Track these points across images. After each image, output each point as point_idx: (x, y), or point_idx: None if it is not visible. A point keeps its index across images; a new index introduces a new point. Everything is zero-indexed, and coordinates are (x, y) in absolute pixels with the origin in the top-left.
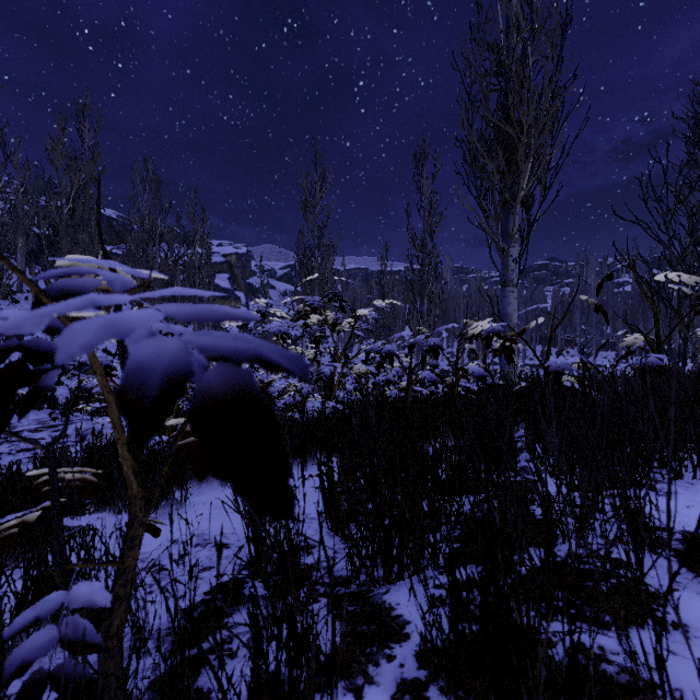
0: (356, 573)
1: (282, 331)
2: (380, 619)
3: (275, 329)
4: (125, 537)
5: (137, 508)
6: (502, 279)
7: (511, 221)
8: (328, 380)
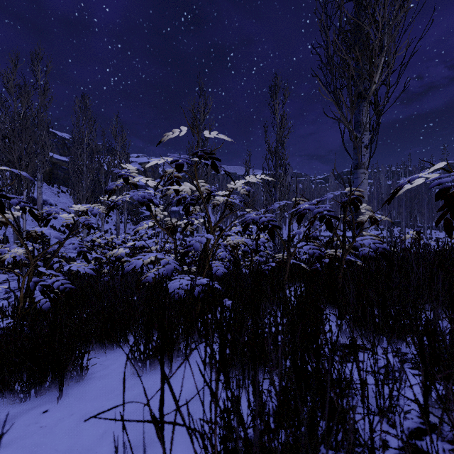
0: None
1: (146, 198)
2: None
3: (140, 196)
4: None
5: None
6: (354, 163)
7: (362, 112)
8: (202, 251)
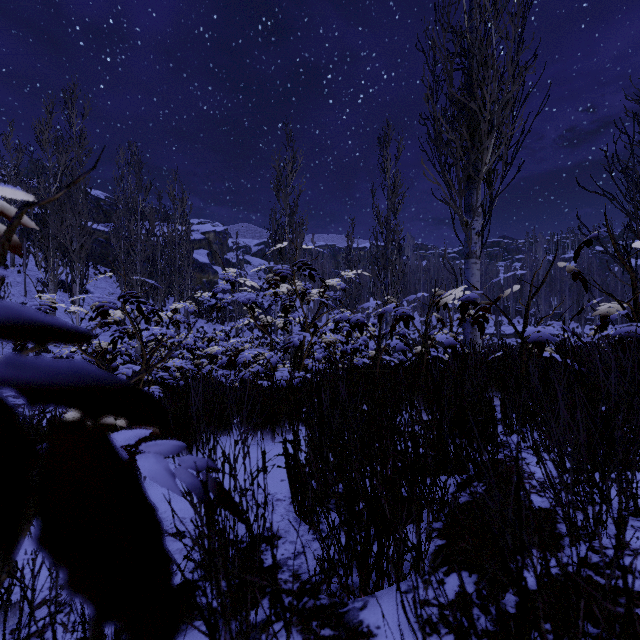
0: (326, 582)
1: (251, 300)
2: None
3: (244, 298)
4: None
5: None
6: (465, 251)
7: (474, 195)
8: (298, 348)
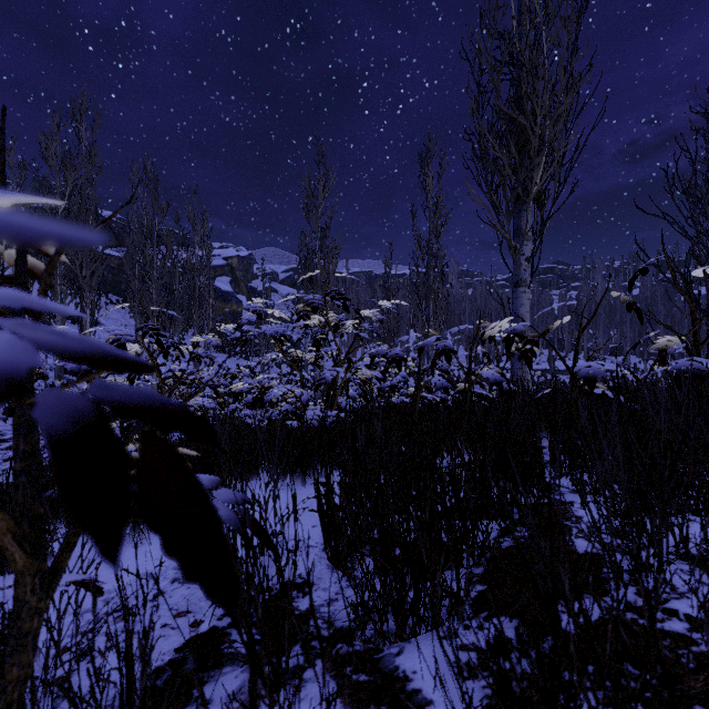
0: (361, 627)
1: (280, 333)
2: (392, 695)
3: (272, 331)
4: (7, 635)
5: (26, 589)
6: (514, 279)
7: (523, 218)
8: (330, 385)
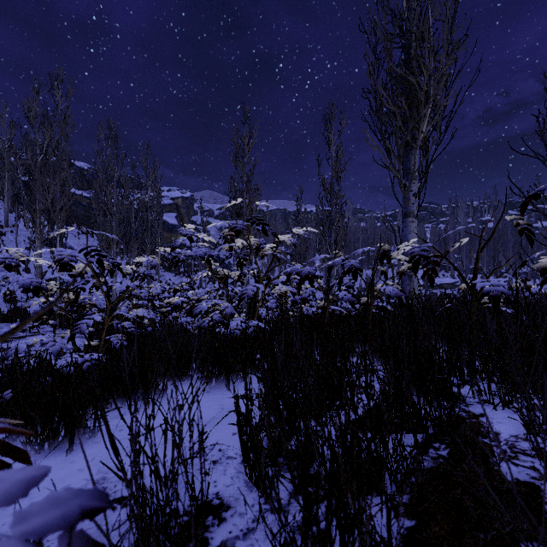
0: None
1: (208, 254)
2: None
3: (201, 252)
4: None
5: None
6: (404, 211)
7: (411, 161)
8: (252, 299)
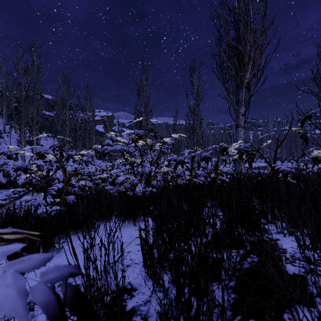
0: None
1: (123, 149)
2: None
3: (119, 148)
4: None
5: None
6: (236, 124)
7: (240, 95)
8: (148, 175)
